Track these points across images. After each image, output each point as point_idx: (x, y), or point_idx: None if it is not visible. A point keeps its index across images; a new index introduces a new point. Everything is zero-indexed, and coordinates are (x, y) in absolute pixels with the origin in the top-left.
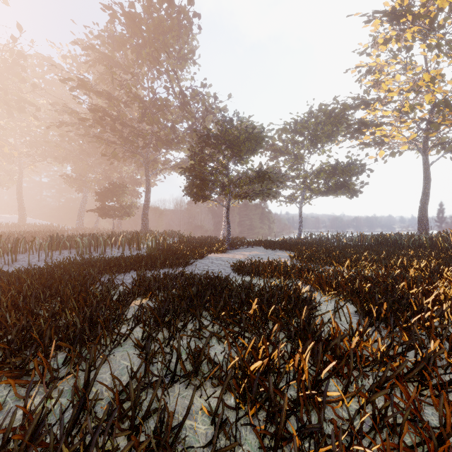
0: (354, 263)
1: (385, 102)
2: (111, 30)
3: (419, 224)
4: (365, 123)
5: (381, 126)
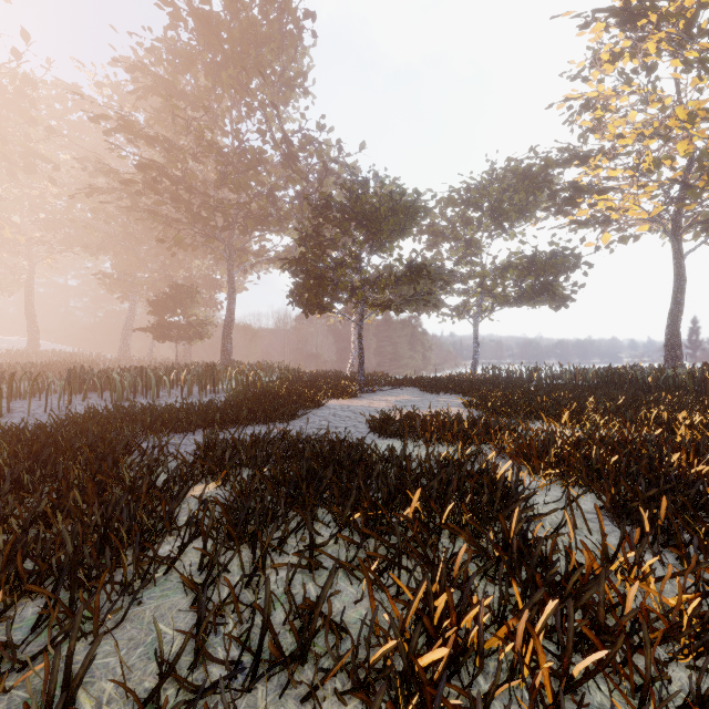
0: (576, 415)
1: (614, 154)
2: (172, 40)
3: (666, 352)
4: (581, 188)
5: (606, 192)
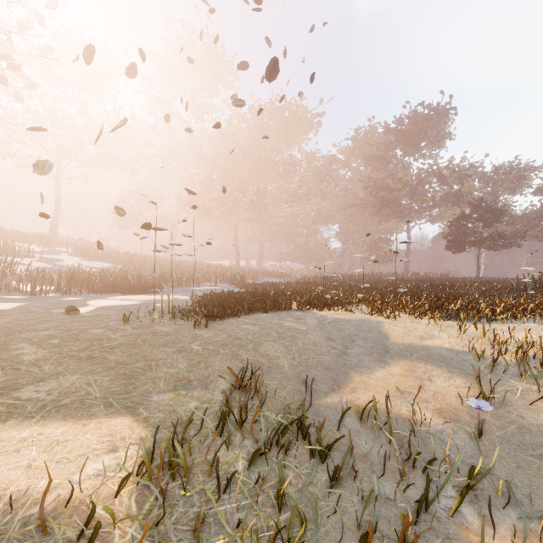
0: None
1: None
2: (386, 141)
3: None
4: None
5: None
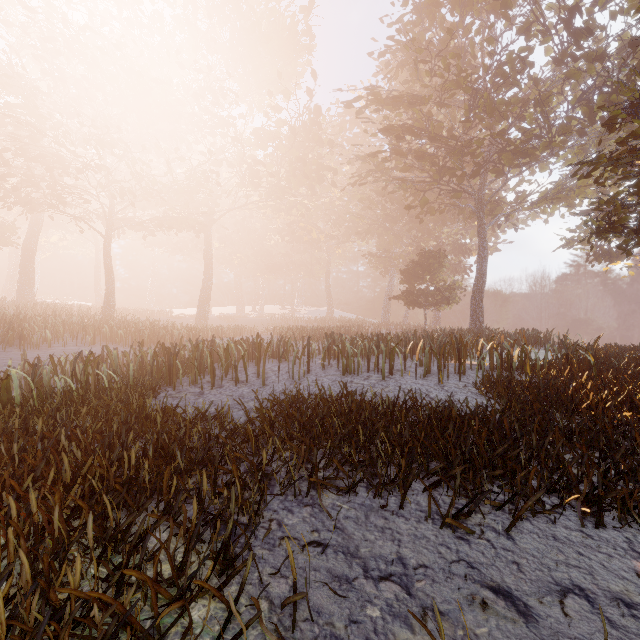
0: None
1: None
2: None
3: None
4: None
5: None
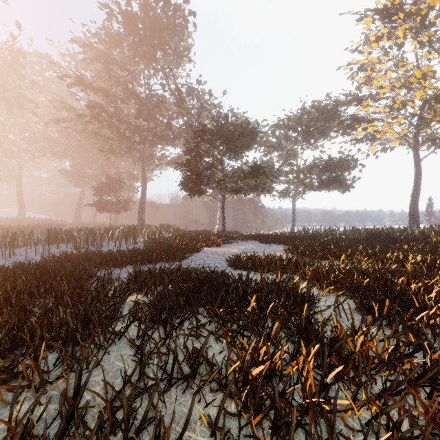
0: (350, 257)
1: (377, 98)
2: (108, 28)
3: (410, 219)
4: (357, 119)
5: (373, 121)
